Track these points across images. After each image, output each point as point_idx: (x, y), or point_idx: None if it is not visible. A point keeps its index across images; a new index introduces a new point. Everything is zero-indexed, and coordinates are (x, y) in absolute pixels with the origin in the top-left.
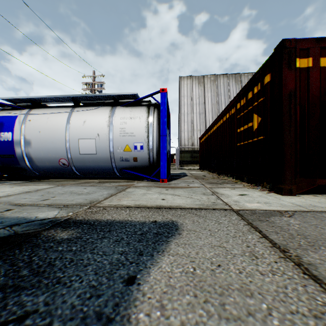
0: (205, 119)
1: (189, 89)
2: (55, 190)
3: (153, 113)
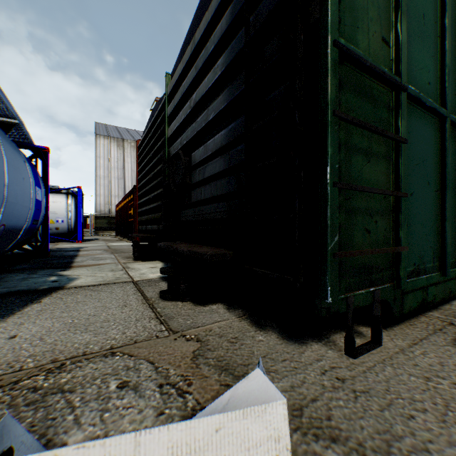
0: (124, 185)
1: (107, 151)
2: None
3: (71, 200)
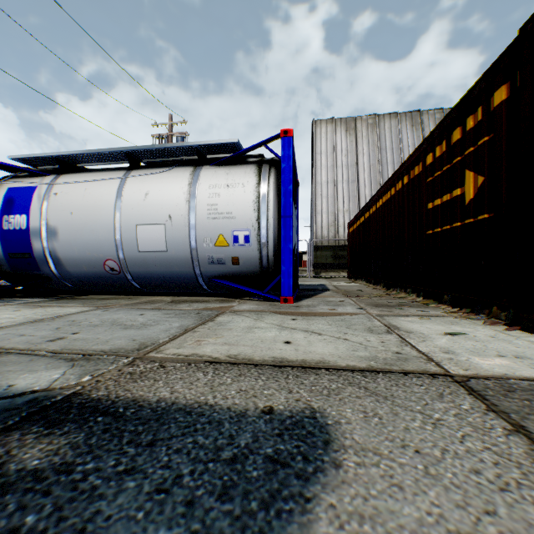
0: (357, 191)
1: (330, 142)
2: (87, 318)
3: (267, 176)
